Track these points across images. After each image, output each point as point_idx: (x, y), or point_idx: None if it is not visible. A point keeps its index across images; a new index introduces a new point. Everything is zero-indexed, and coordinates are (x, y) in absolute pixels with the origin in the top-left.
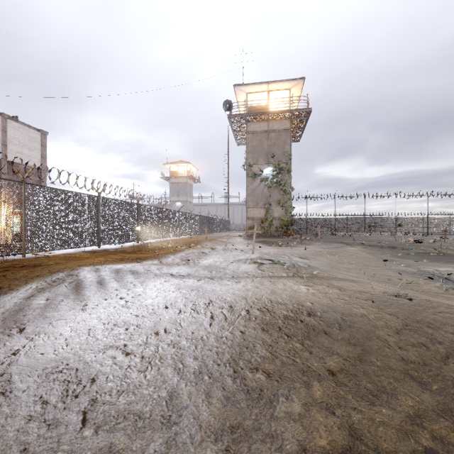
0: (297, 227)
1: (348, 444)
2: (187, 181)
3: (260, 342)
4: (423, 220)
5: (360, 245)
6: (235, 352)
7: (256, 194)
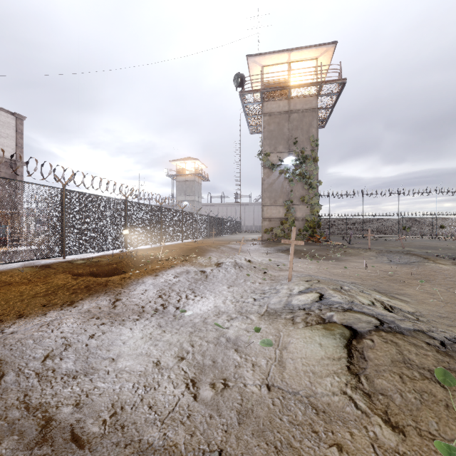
0: None
1: None
2: (195, 179)
3: None
4: None
5: (445, 260)
6: None
7: (274, 189)
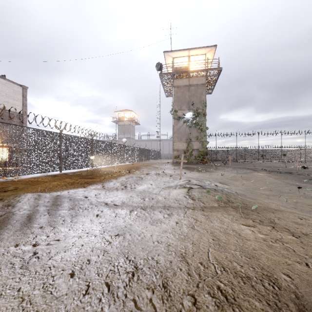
0: (209, 156)
1: None
2: (130, 123)
3: None
4: (301, 151)
5: (264, 171)
6: None
7: (180, 132)
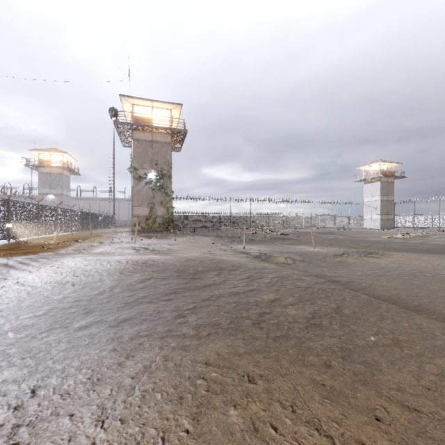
0: (181, 223)
1: (150, 278)
2: (63, 172)
3: (131, 268)
4: (269, 218)
5: (213, 236)
6: (121, 270)
7: (141, 194)
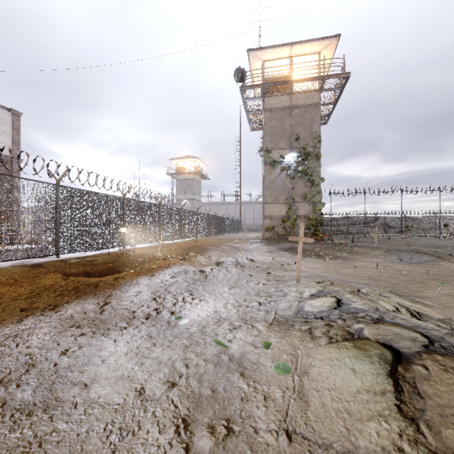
0: None
1: None
2: (195, 177)
3: None
4: None
5: None
6: None
7: (275, 186)
